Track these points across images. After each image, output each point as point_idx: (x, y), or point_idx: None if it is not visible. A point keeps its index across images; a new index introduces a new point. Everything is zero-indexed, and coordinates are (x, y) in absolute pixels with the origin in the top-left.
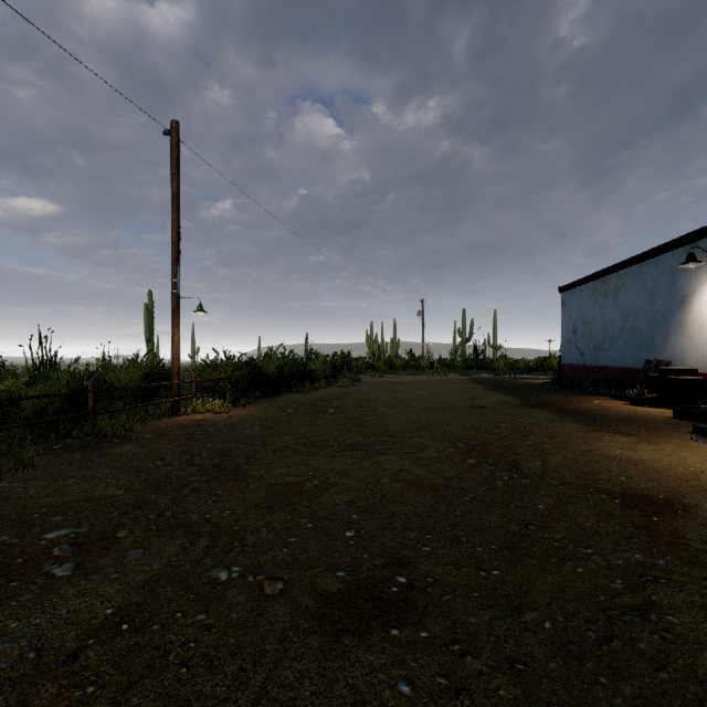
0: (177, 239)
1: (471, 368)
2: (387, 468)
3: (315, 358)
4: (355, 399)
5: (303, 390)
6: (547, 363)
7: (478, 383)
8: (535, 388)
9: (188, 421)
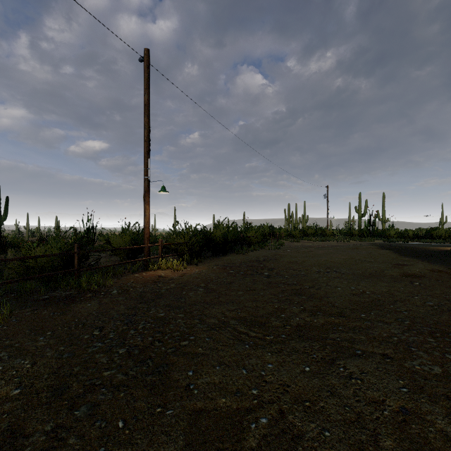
0: (147, 137)
1: (366, 236)
2: (374, 398)
3: (250, 228)
4: (284, 261)
5: (241, 251)
6: (435, 233)
7: (387, 249)
8: (449, 255)
9: (151, 277)
